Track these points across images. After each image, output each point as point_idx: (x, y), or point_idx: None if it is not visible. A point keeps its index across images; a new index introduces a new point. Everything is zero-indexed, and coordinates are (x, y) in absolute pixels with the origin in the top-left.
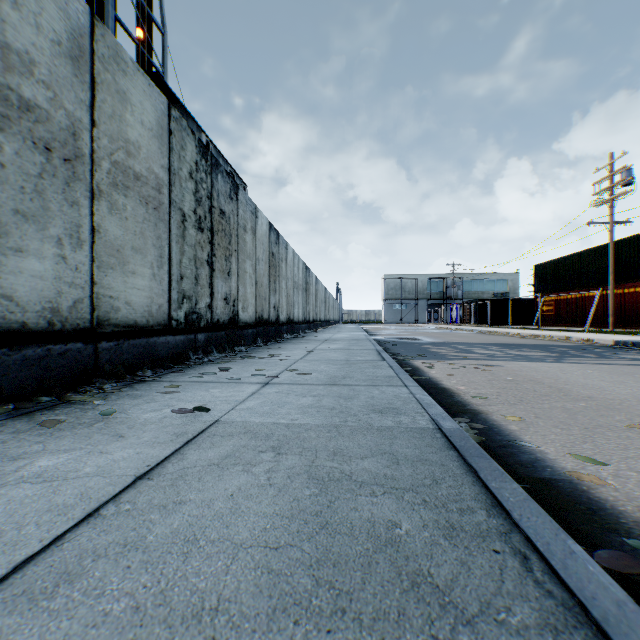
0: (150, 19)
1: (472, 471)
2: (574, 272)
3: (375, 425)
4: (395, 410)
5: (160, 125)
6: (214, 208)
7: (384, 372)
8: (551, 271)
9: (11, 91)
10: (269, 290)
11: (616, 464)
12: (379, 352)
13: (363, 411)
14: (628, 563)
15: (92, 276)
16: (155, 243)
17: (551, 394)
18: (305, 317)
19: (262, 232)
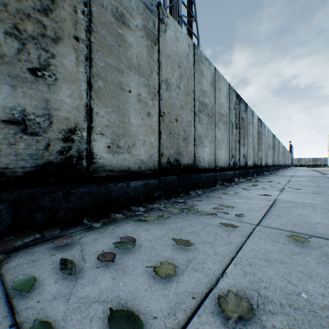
0: (192, 34)
1: None
2: None
3: None
4: None
5: (227, 93)
6: (240, 118)
7: None
8: None
9: (203, 102)
10: (257, 150)
11: None
12: None
13: None
14: None
15: (214, 151)
16: (226, 137)
17: None
18: (272, 163)
19: (255, 122)
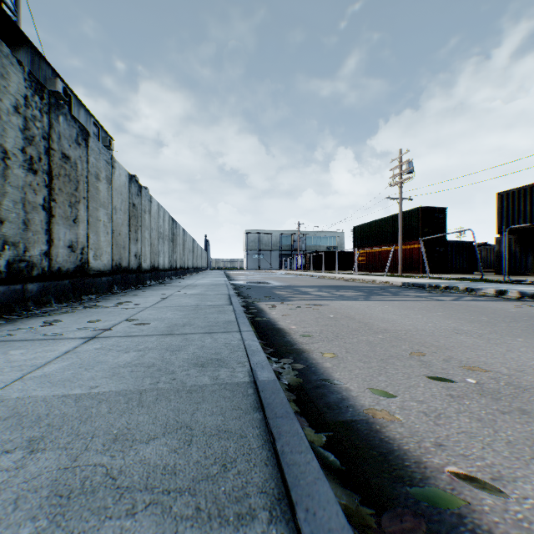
0: None
1: (270, 441)
2: (379, 233)
3: (188, 384)
4: (218, 362)
5: None
6: (54, 150)
7: (226, 317)
8: (365, 231)
9: None
10: (129, 239)
11: (403, 395)
12: (230, 296)
13: (184, 366)
14: (412, 524)
15: None
16: None
17: (360, 329)
18: (172, 265)
19: (120, 183)
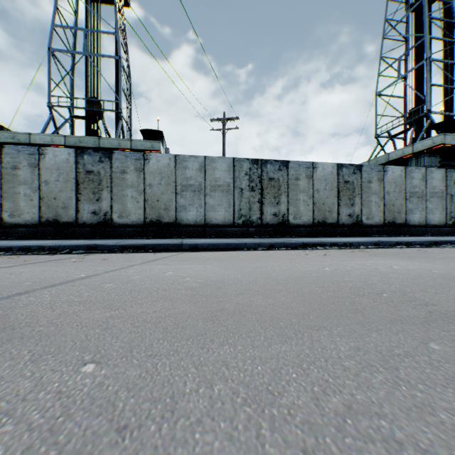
0: (451, 57)
1: None
2: None
3: None
4: None
5: (441, 177)
6: None
7: None
8: None
9: (413, 192)
10: None
11: None
12: None
13: None
14: None
15: (424, 216)
16: (440, 206)
17: None
18: None
19: None
